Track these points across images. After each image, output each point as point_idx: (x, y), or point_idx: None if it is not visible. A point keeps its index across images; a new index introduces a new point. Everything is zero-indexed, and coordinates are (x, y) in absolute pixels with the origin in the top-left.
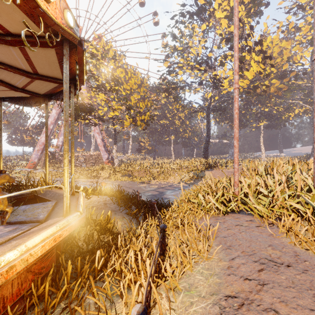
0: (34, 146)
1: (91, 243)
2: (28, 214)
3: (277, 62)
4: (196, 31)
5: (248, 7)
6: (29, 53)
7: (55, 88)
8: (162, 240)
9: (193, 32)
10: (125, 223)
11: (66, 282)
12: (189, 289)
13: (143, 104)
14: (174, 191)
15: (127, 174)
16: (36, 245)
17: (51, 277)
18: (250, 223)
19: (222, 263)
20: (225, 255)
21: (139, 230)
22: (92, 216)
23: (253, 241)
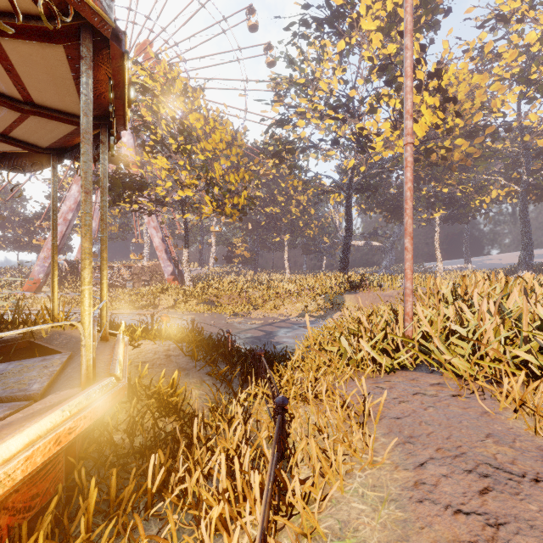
0: (38, 251)
1: (140, 435)
2: (9, 383)
3: (465, 109)
4: (328, 52)
5: (416, 15)
6: (10, 56)
7: (71, 136)
8: (281, 428)
9: (324, 54)
10: (206, 393)
11: (85, 527)
12: (341, 533)
13: (237, 177)
14: (292, 330)
15: (208, 301)
16: (11, 457)
17: (54, 515)
18: (440, 389)
19: (401, 473)
20: (404, 457)
21: (234, 407)
22: (143, 380)
23: (455, 426)
